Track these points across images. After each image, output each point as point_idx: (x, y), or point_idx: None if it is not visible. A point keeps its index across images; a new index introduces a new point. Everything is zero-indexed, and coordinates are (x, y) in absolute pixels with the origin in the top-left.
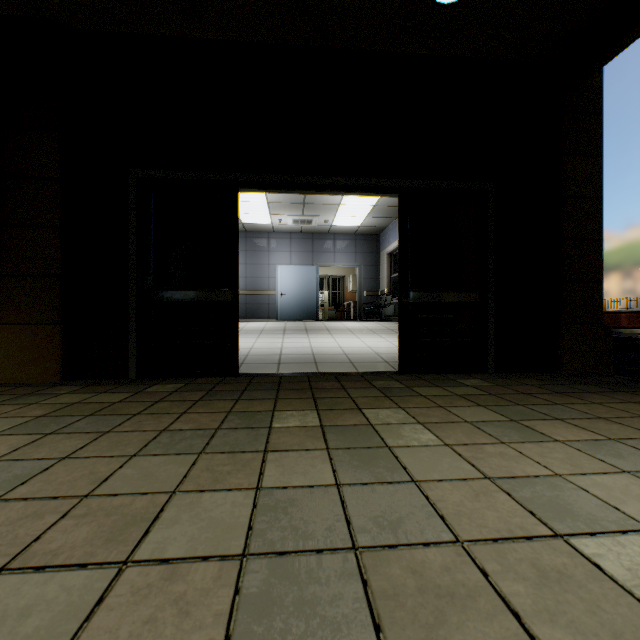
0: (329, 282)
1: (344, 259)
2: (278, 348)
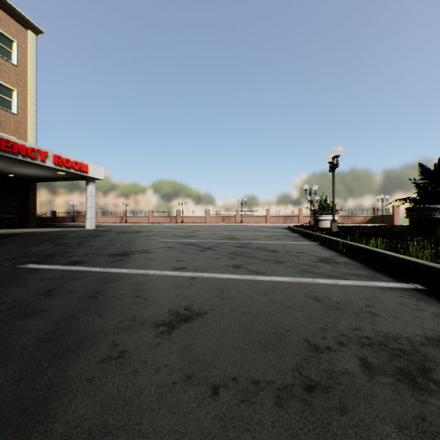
0: None
1: None
2: None
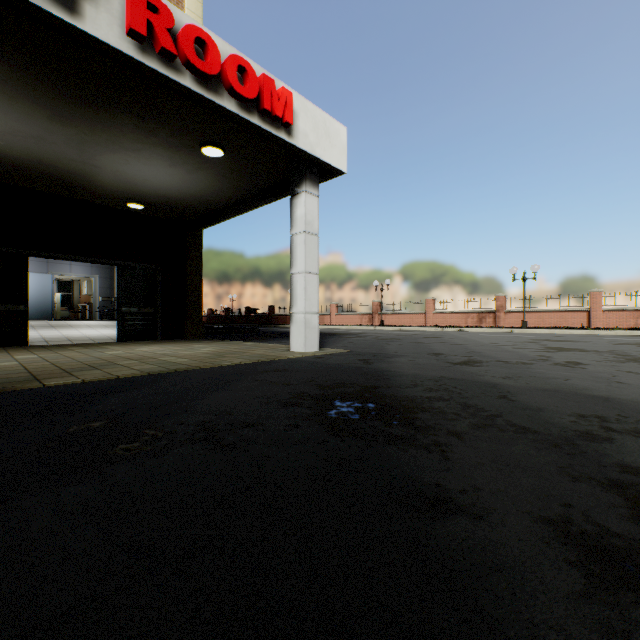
0: (62, 285)
1: (81, 271)
2: (39, 336)
